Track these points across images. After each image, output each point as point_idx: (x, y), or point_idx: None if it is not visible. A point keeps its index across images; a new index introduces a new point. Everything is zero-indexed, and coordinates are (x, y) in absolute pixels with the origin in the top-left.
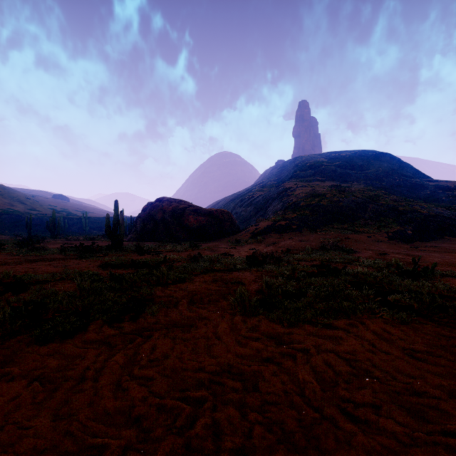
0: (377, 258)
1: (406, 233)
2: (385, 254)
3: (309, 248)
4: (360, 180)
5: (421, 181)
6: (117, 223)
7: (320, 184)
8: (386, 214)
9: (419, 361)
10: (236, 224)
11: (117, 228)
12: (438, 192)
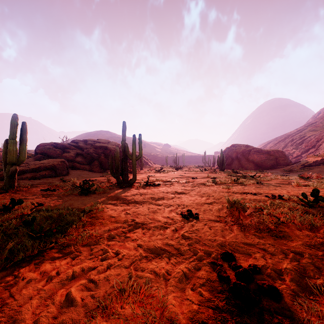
0: None
1: None
2: None
3: None
4: None
5: None
6: (222, 159)
7: None
8: None
9: None
10: (288, 159)
11: (221, 162)
12: None
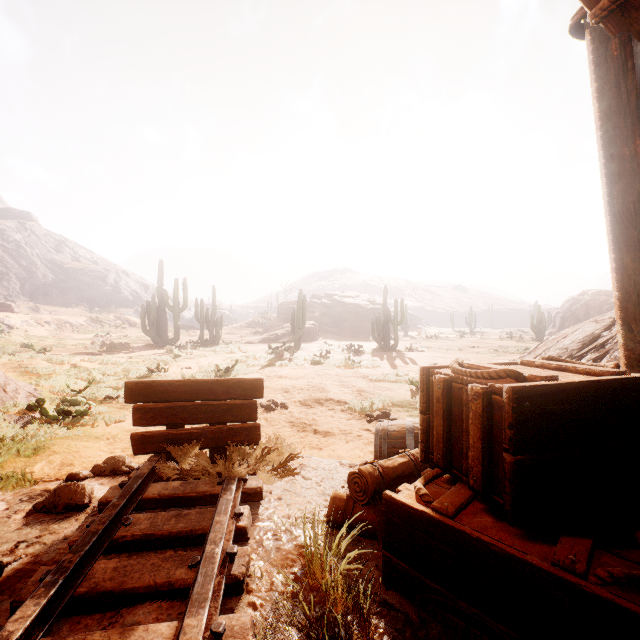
0: None
1: None
2: None
3: None
4: None
5: None
6: (539, 321)
7: None
8: None
9: None
10: None
11: (539, 325)
12: None
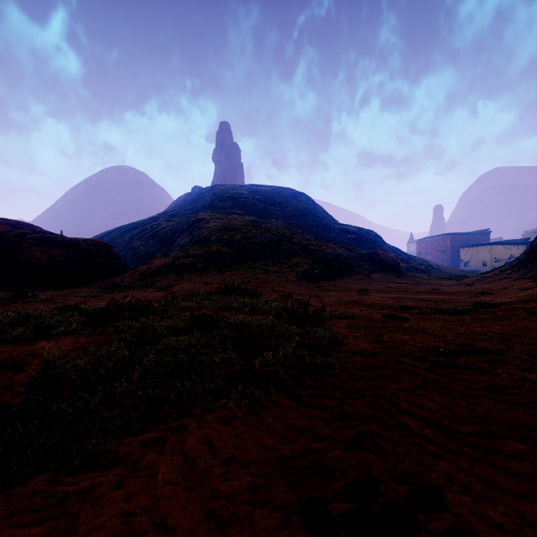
0: (280, 300)
1: (314, 272)
2: (290, 295)
3: (204, 292)
4: (279, 218)
5: (330, 223)
6: None
7: (238, 218)
8: (298, 253)
9: (222, 535)
10: (120, 261)
11: None
12: (342, 234)
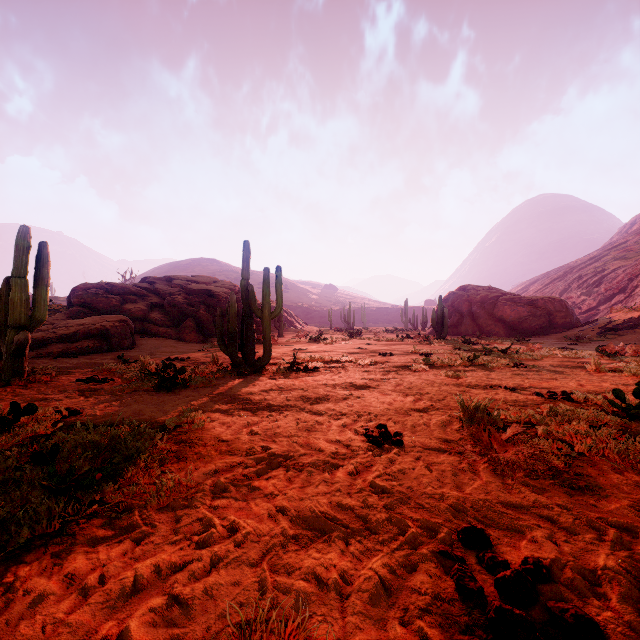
0: None
1: None
2: None
3: None
4: None
5: None
6: (441, 316)
7: None
8: None
9: None
10: (573, 315)
11: (441, 321)
12: None
